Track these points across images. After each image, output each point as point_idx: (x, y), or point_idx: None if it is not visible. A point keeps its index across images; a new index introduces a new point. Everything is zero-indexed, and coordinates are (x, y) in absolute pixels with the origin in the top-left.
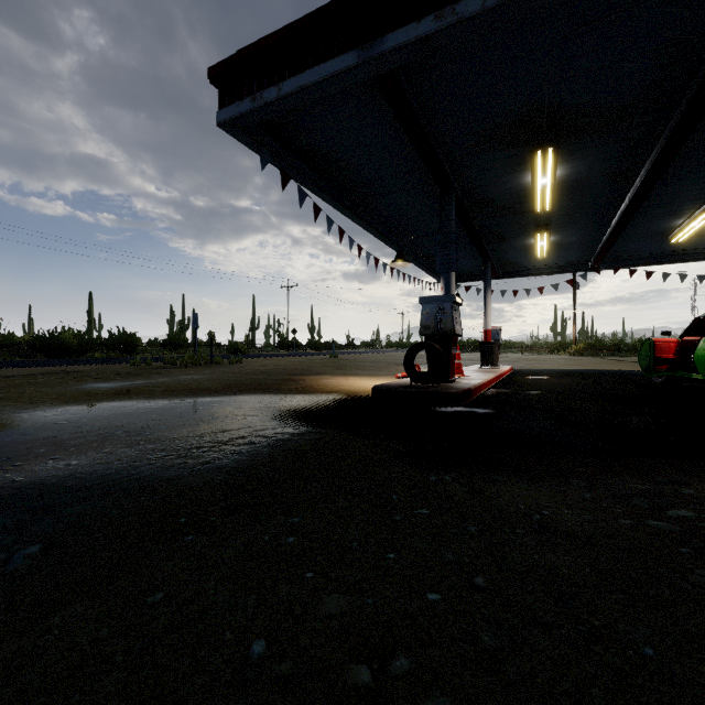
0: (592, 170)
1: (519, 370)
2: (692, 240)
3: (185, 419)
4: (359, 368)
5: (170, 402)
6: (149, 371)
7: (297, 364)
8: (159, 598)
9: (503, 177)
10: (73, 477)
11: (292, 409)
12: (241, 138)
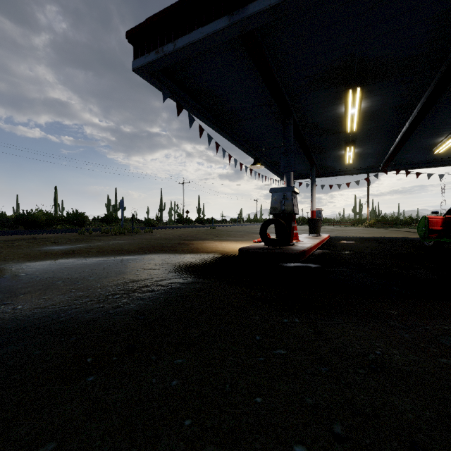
0: (385, 103)
1: (334, 237)
2: (448, 152)
3: (108, 272)
4: (229, 236)
5: (100, 259)
6: (90, 238)
7: (189, 233)
8: (49, 450)
9: (326, 108)
10: (15, 319)
11: (183, 264)
12: (149, 80)
